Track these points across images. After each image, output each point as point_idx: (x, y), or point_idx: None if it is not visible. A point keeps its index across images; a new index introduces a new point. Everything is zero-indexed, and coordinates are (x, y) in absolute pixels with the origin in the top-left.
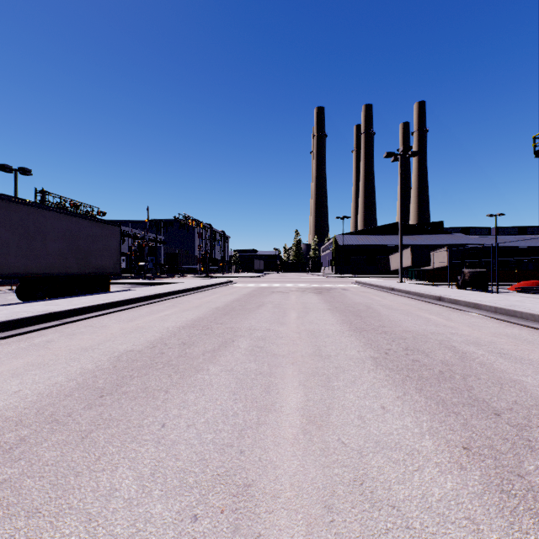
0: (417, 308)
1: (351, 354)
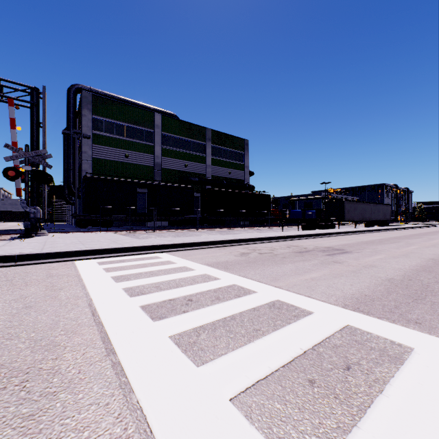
0: None
1: None
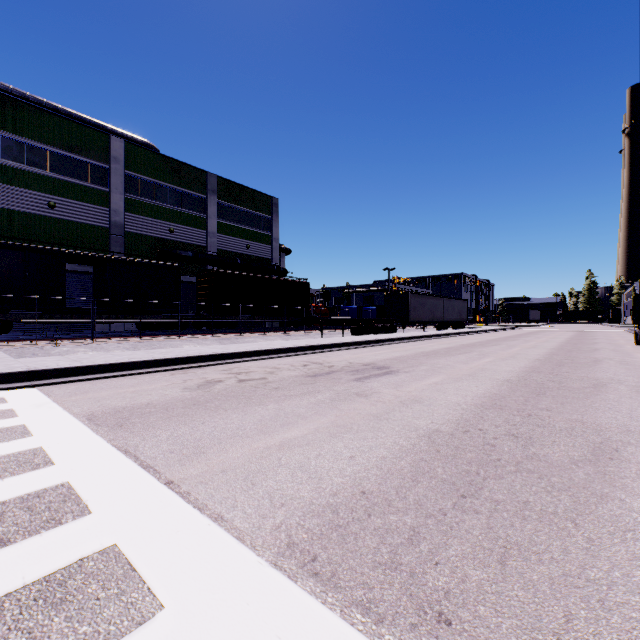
0: (617, 334)
1: (567, 335)
